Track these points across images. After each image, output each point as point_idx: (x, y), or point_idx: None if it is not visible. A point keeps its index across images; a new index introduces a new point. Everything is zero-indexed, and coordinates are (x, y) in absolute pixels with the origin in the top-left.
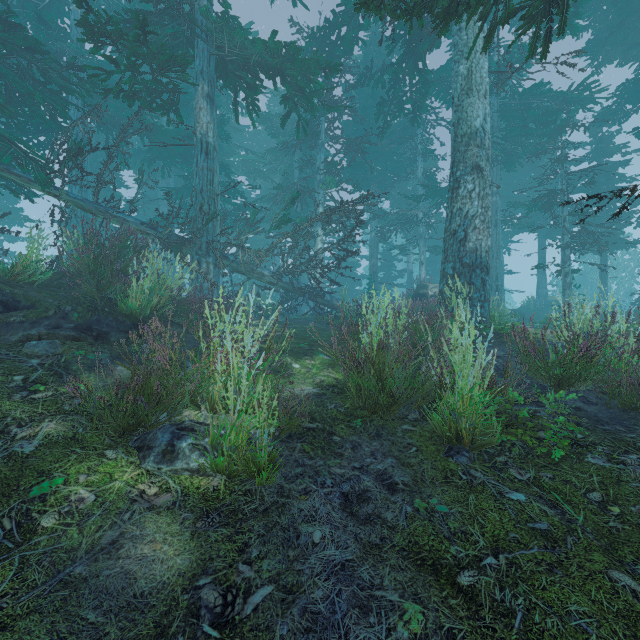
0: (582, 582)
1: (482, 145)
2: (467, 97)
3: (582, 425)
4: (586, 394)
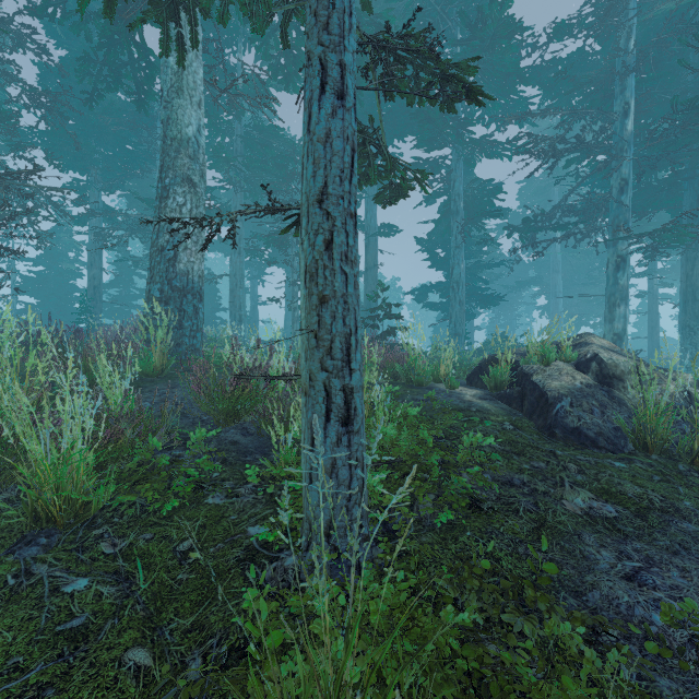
0: (78, 690)
1: (196, 158)
2: (178, 97)
3: (228, 460)
4: (250, 425)
